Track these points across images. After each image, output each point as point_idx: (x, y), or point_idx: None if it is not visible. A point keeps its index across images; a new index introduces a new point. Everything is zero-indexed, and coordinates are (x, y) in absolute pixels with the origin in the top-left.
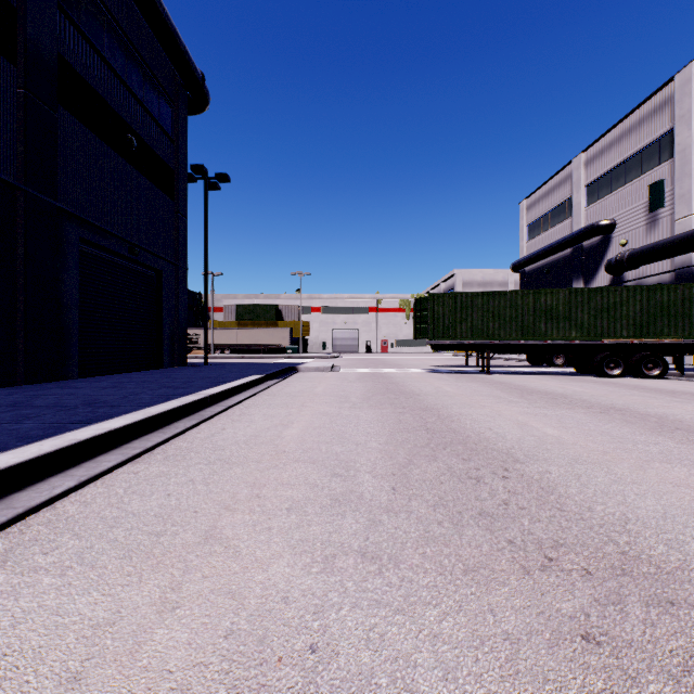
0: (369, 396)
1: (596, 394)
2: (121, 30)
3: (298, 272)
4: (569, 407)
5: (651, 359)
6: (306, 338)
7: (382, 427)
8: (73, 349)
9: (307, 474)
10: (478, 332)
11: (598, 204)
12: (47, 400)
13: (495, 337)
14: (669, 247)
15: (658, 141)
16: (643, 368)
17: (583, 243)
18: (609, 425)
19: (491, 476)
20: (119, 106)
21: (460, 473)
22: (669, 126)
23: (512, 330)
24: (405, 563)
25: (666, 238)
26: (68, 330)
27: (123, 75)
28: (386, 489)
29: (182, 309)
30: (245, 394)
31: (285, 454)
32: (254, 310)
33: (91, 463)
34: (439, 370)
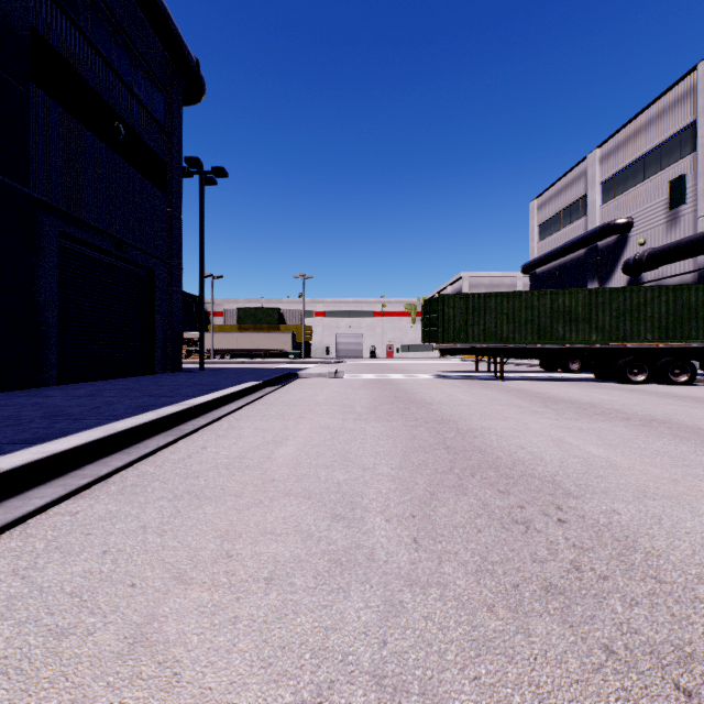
0: (376, 405)
1: (628, 402)
2: (107, 9)
3: (301, 274)
4: (604, 418)
5: (678, 364)
6: (309, 343)
7: (393, 445)
8: (50, 353)
9: (299, 516)
10: (491, 335)
11: (613, 202)
12: (3, 412)
13: (509, 341)
14: (693, 246)
15: (679, 134)
16: (669, 373)
17: (598, 243)
18: (661, 442)
19: (543, 519)
20: (105, 91)
21: (500, 514)
22: (691, 118)
23: (528, 333)
24: (449, 703)
25: (689, 235)
26: (45, 332)
27: (109, 57)
28: (405, 542)
29: (176, 311)
30: (238, 403)
31: (274, 484)
32: (255, 314)
33: (16, 500)
34: (449, 376)
